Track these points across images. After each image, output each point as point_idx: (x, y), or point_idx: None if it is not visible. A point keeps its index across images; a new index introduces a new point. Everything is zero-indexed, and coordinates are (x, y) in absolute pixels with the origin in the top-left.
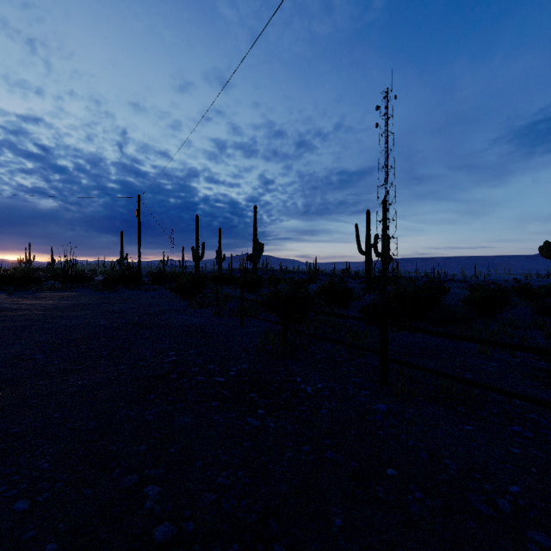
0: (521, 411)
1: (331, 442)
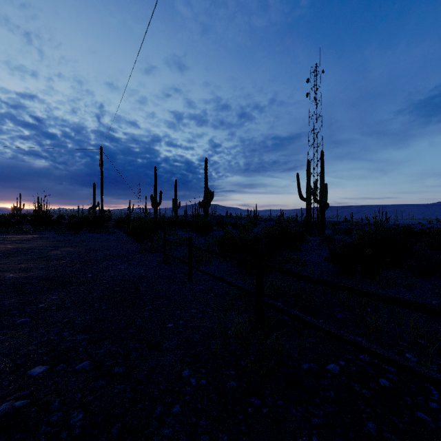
0: None
1: None
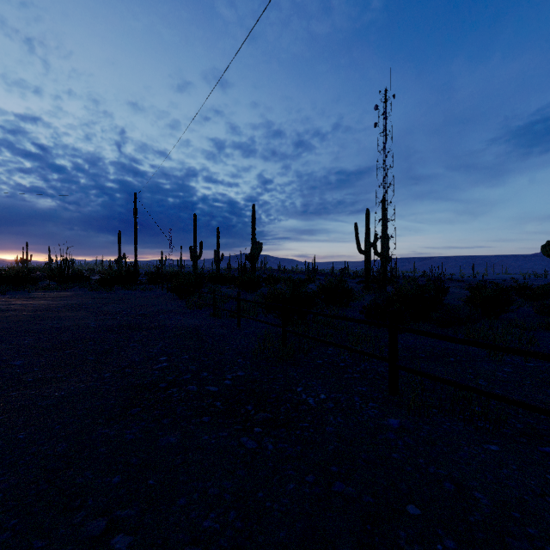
0: (548, 427)
1: (339, 468)
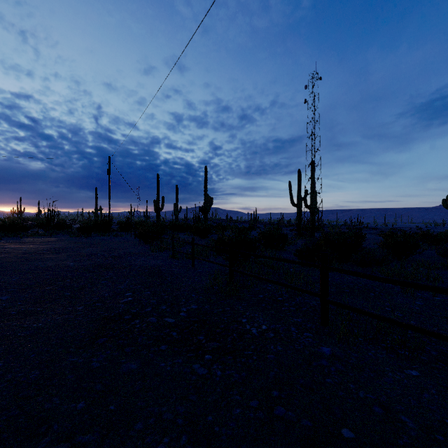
0: None
1: (280, 393)
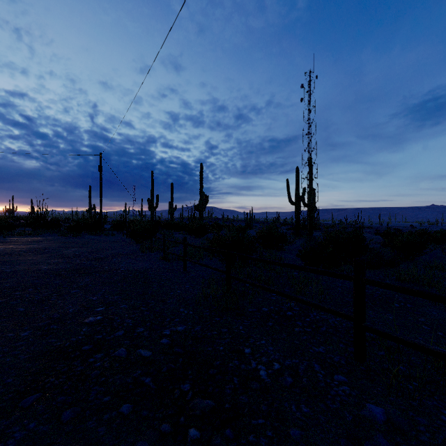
0: None
1: None
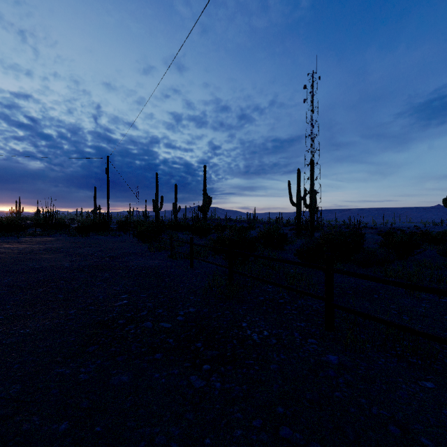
0: None
1: (285, 410)
